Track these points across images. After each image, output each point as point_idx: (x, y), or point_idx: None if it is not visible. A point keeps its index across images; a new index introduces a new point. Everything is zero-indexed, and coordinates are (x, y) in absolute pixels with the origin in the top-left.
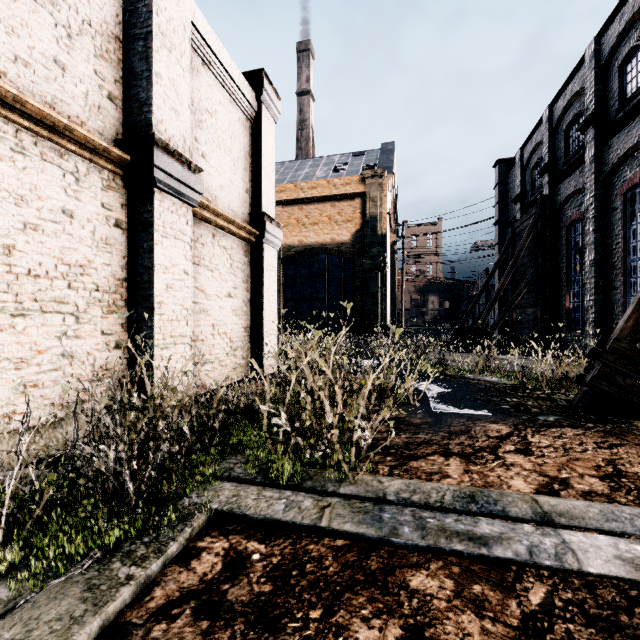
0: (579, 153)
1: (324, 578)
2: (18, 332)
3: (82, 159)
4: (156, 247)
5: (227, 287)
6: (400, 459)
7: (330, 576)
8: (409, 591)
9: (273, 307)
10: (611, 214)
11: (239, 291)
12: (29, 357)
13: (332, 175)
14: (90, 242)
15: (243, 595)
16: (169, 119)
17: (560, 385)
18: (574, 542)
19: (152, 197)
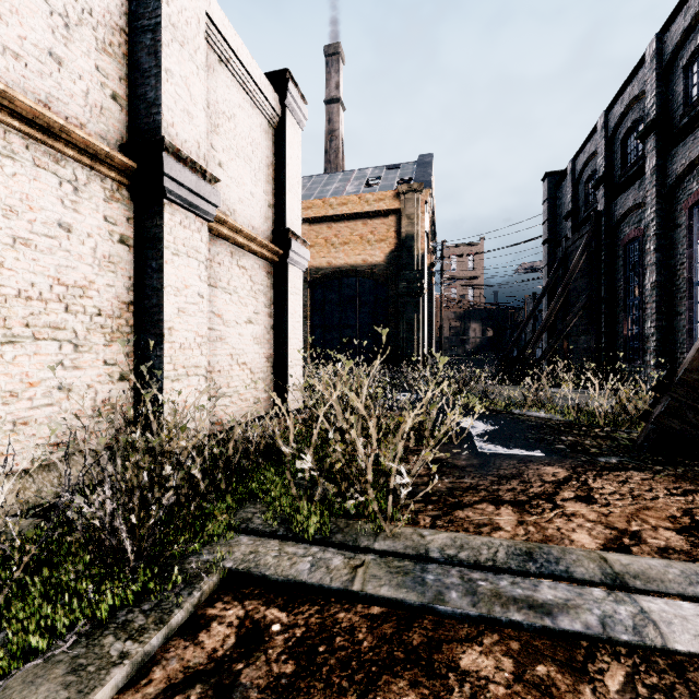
0: (638, 164)
1: (357, 655)
2: (6, 362)
3: (81, 166)
4: (166, 266)
5: (247, 312)
6: (443, 508)
7: (364, 653)
8: (459, 673)
9: (299, 334)
10: (675, 231)
11: (261, 317)
12: (19, 390)
13: (364, 190)
14: (91, 260)
15: (260, 677)
16: (181, 122)
17: (620, 422)
18: (654, 611)
19: (161, 210)
